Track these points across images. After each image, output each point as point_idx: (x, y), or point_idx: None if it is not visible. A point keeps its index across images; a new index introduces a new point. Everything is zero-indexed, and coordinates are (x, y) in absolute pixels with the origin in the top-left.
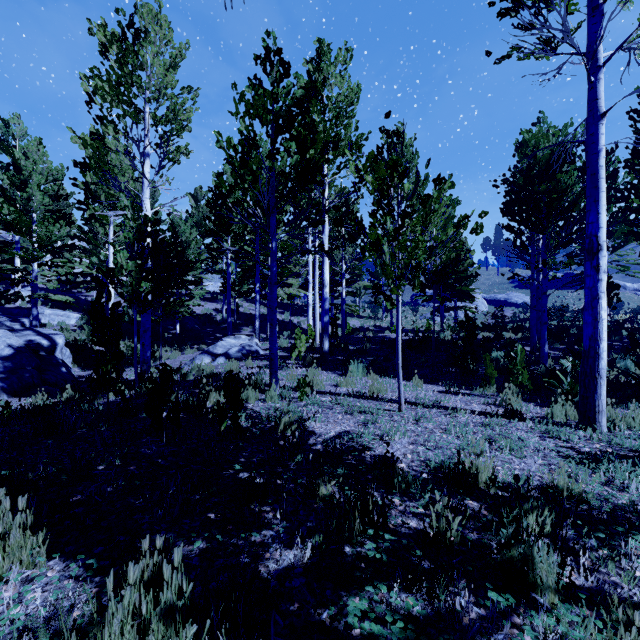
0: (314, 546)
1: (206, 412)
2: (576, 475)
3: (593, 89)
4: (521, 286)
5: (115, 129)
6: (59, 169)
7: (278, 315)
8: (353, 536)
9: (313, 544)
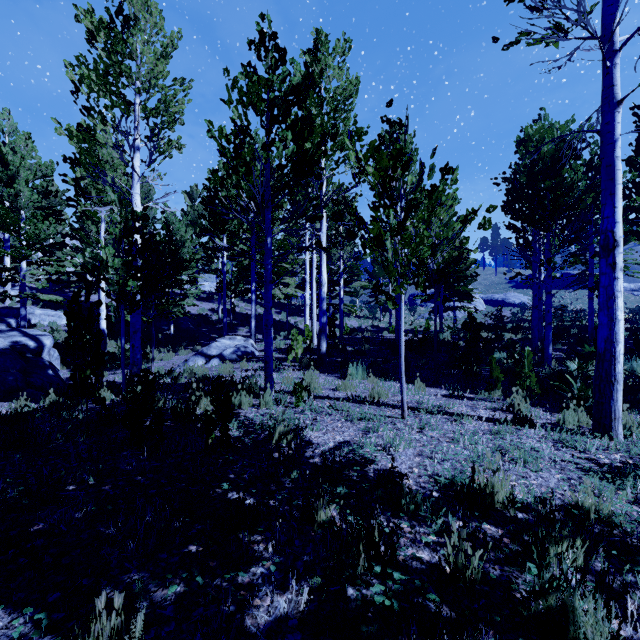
0: (312, 588)
1: (195, 420)
2: (600, 492)
3: (609, 75)
4: (518, 286)
5: (103, 120)
6: (48, 165)
7: (275, 315)
8: (357, 574)
9: (310, 585)
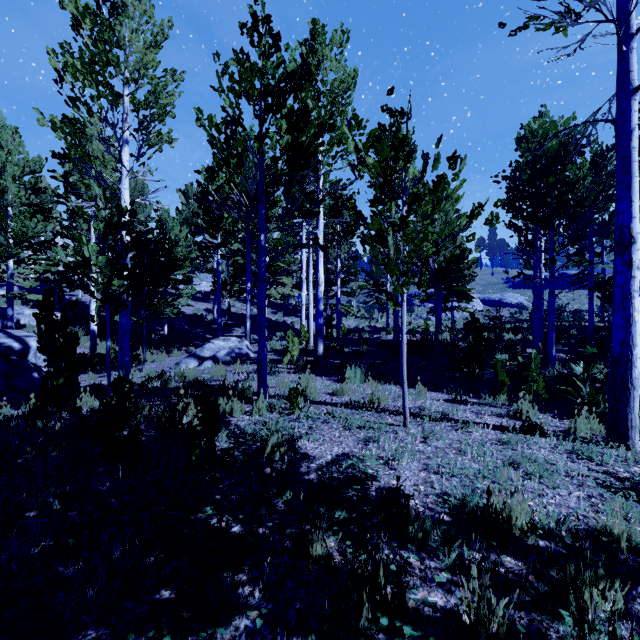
0: None
1: (182, 429)
2: (626, 513)
3: (625, 60)
4: (515, 286)
5: (89, 112)
6: (37, 160)
7: (271, 315)
8: (360, 627)
9: None
